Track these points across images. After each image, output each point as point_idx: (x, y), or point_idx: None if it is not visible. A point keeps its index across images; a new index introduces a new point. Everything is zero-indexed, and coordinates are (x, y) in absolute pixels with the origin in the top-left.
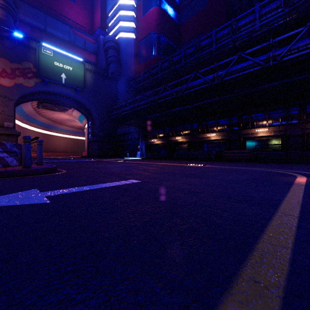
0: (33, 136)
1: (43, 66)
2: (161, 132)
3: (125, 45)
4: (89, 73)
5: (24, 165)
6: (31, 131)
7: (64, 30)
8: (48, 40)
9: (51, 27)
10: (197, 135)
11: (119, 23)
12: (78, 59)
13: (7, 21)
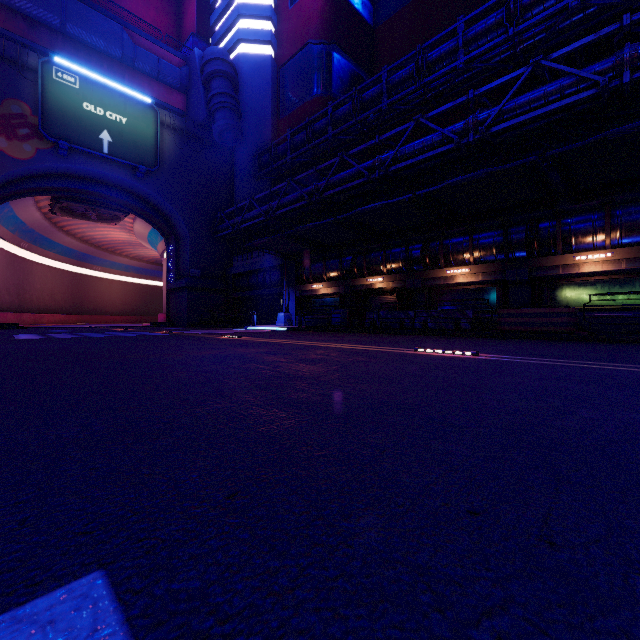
0: (47, 278)
1: (55, 112)
2: (332, 268)
3: (251, 71)
4: (169, 133)
5: None
6: (42, 268)
7: (109, 32)
8: (71, 55)
9: (78, 24)
10: (422, 272)
11: (238, 23)
12: (142, 100)
13: None
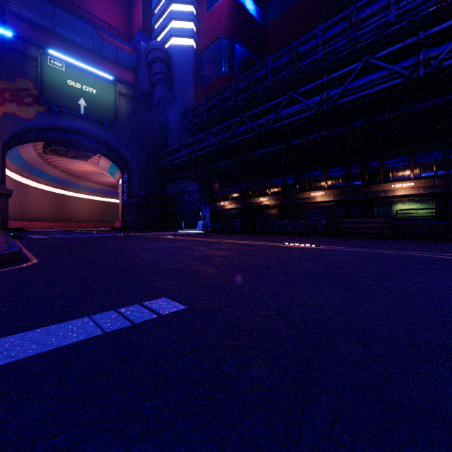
0: (39, 197)
1: (49, 86)
2: (235, 191)
3: (179, 57)
4: (124, 99)
5: None
6: (36, 190)
7: (84, 31)
8: (59, 47)
9: (63, 27)
10: (294, 194)
11: (170, 23)
12: (106, 77)
13: None
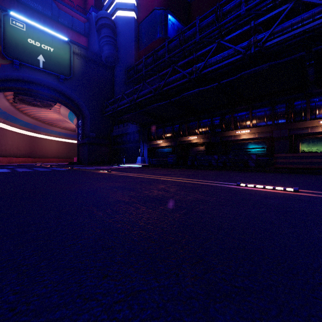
0: (15, 138)
1: (11, 43)
2: (168, 131)
3: (123, 26)
4: (78, 58)
5: None
6: (12, 133)
7: (44, 1)
8: (22, 13)
9: None
10: (221, 133)
11: None
12: (62, 38)
13: None
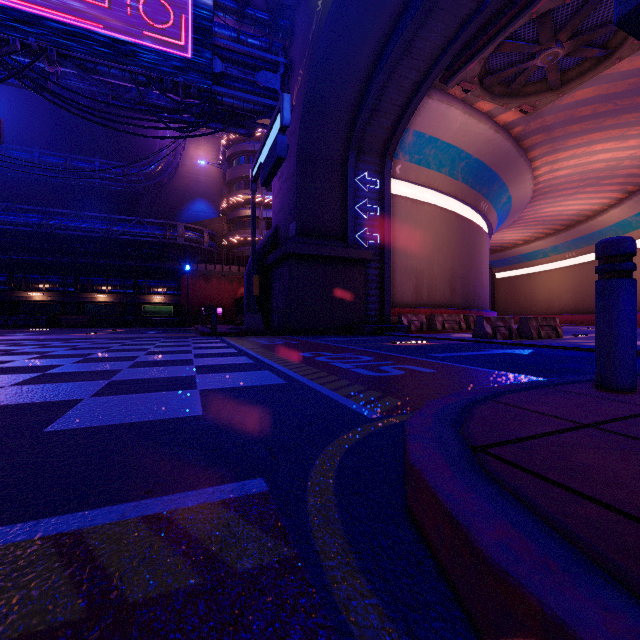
0: None
1: None
2: None
3: None
4: None
5: None
6: None
7: None
8: None
9: None
10: (9, 292)
11: None
12: None
13: None
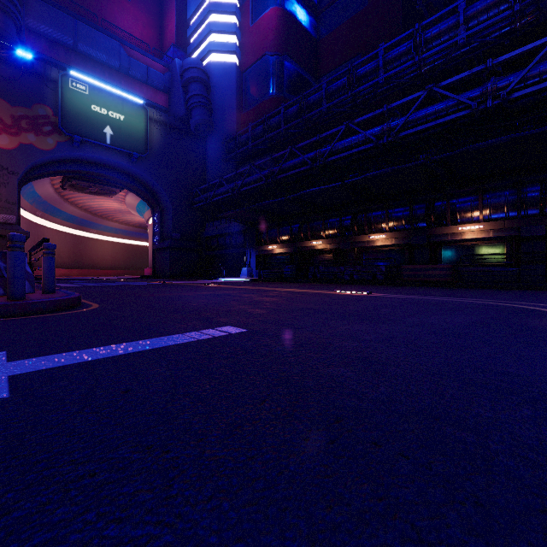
0: (55, 240)
1: (71, 113)
2: (284, 233)
3: (220, 76)
4: (156, 126)
5: (11, 294)
6: (51, 232)
7: (110, 48)
8: (81, 67)
9: (86, 43)
10: (351, 237)
11: (209, 37)
12: (135, 101)
13: (4, 29)
